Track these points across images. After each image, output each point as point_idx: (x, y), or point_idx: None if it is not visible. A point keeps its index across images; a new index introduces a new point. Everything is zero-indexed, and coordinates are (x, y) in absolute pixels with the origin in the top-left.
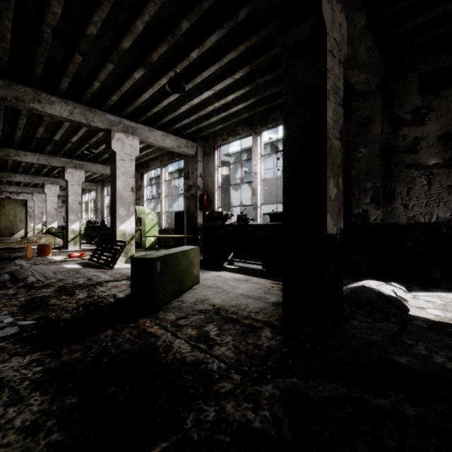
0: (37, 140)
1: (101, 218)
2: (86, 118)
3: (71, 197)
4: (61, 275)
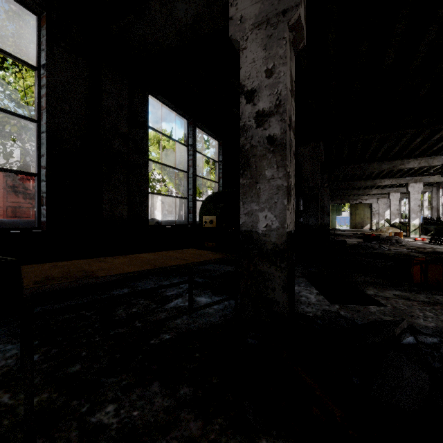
0: (392, 173)
1: (436, 215)
2: (428, 163)
3: (412, 202)
4: (415, 245)
